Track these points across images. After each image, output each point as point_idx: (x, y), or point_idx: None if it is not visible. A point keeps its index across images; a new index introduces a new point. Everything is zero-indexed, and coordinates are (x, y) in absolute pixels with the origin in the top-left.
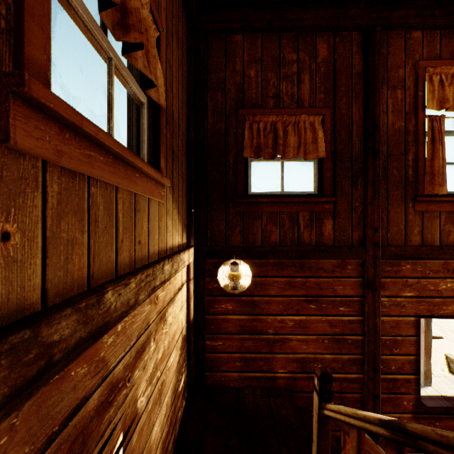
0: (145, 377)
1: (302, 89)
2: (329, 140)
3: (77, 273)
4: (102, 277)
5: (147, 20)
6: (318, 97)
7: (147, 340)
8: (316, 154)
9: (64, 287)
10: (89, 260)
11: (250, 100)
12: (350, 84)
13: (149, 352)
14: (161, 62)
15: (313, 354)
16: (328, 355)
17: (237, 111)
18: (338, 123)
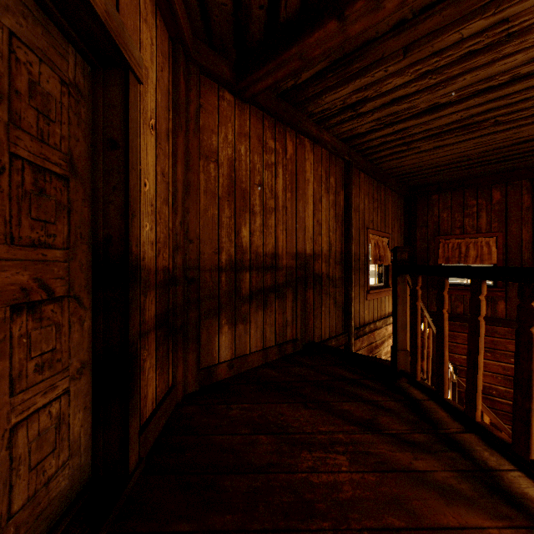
0: (383, 351)
1: (480, 221)
2: (501, 252)
3: (371, 318)
4: (375, 319)
5: (384, 245)
6: (492, 225)
7: (384, 341)
8: (489, 262)
9: (370, 320)
10: (373, 315)
11: (443, 230)
12: (519, 215)
13: (385, 345)
14: (389, 247)
15: (489, 384)
16: (500, 387)
17: (434, 237)
18: (509, 241)
